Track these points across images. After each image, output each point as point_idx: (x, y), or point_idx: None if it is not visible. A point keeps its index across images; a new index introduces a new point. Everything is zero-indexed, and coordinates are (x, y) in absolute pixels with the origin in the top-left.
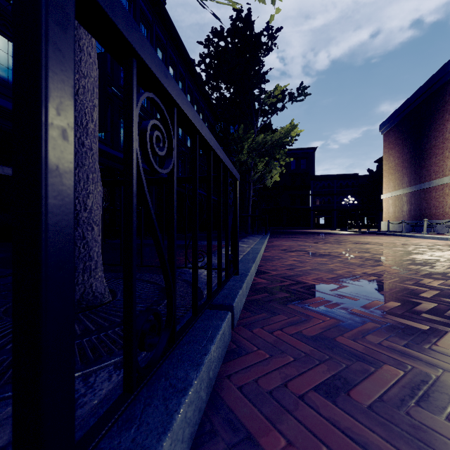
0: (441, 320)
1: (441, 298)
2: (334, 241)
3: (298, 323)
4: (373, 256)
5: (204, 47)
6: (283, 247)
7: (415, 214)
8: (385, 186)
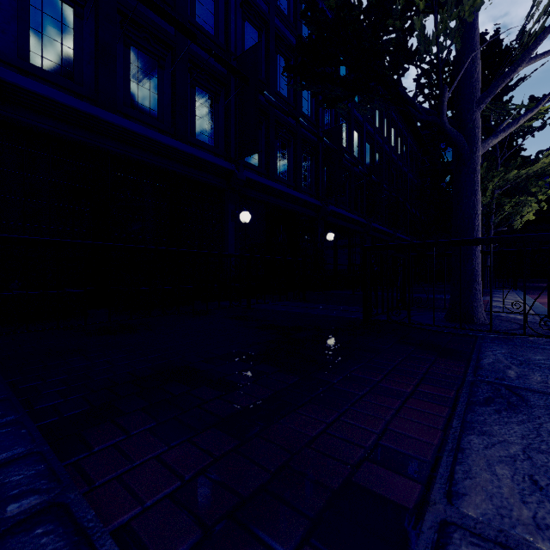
0: None
1: None
2: None
3: None
4: None
5: (424, 78)
6: None
7: None
8: None
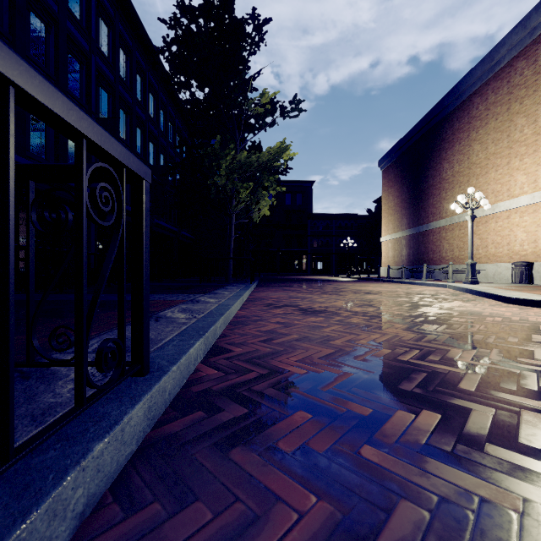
0: (525, 465)
1: (490, 391)
2: (332, 290)
3: (234, 538)
4: (378, 312)
5: (168, 28)
6: (269, 300)
7: (414, 258)
8: (385, 228)
